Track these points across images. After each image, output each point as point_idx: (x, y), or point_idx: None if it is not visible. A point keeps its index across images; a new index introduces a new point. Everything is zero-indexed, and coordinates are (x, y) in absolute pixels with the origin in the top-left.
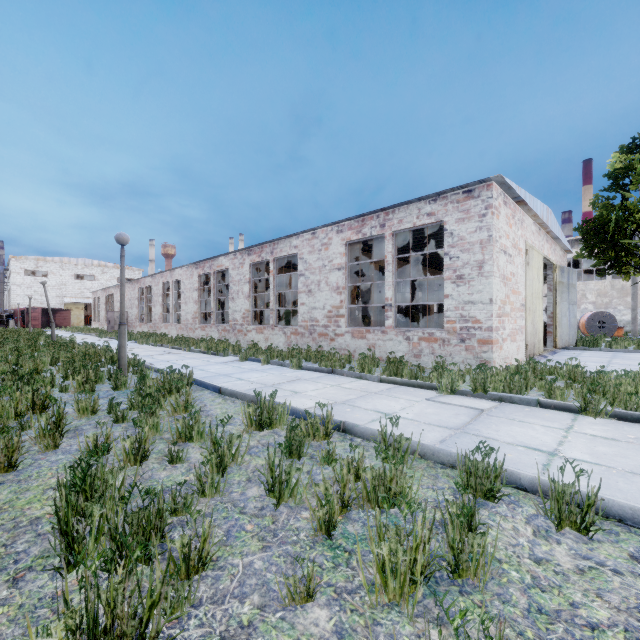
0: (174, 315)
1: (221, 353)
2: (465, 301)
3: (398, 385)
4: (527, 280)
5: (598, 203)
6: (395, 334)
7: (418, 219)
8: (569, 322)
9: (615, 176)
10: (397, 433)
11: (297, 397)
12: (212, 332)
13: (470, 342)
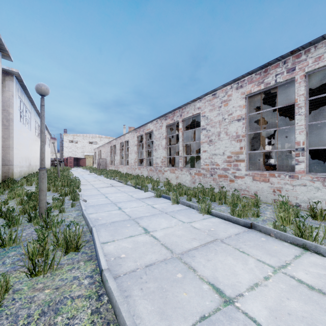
0: (125, 160)
1: (143, 188)
2: None
3: None
4: None
5: None
6: (310, 179)
7: None
8: None
9: None
10: None
11: None
12: (144, 171)
13: None
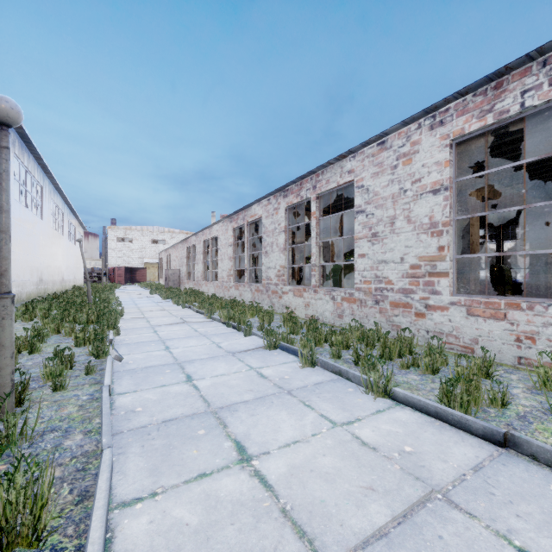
0: (212, 272)
1: (243, 328)
2: None
3: None
4: None
5: None
6: None
7: None
8: None
9: None
10: None
11: None
12: (245, 292)
13: None
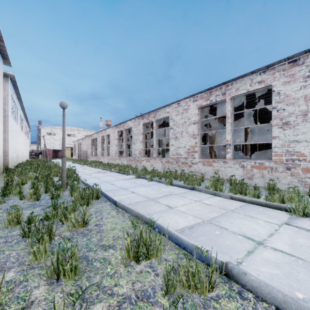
0: (106, 152)
1: (126, 173)
2: (290, 140)
3: (247, 203)
4: None
5: None
6: (233, 163)
7: (251, 86)
8: None
9: None
10: (292, 284)
11: (171, 213)
12: (124, 161)
13: (295, 170)
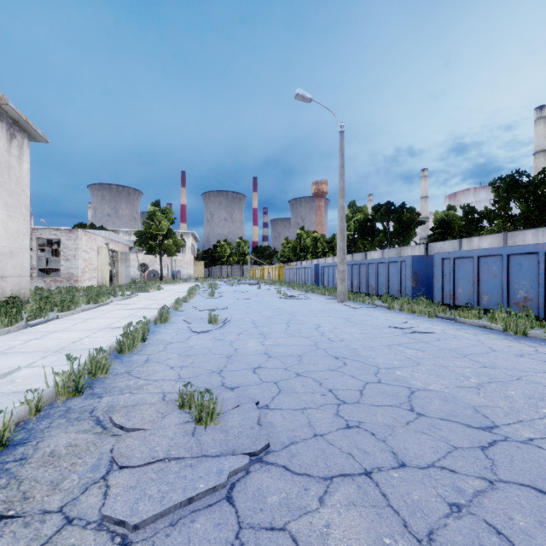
0: None
1: None
2: (69, 267)
3: None
4: (98, 259)
5: (145, 223)
6: (38, 279)
7: (50, 235)
8: (126, 274)
9: (149, 215)
10: None
11: None
12: None
13: (71, 281)
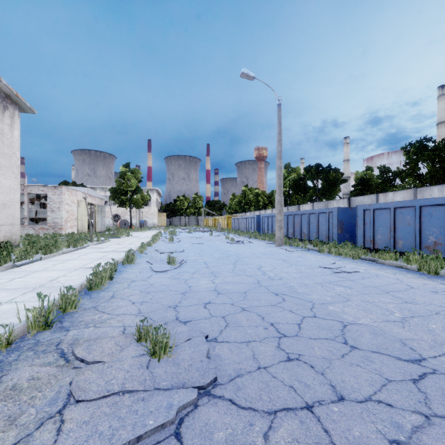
0: None
1: None
2: (54, 217)
3: None
4: (79, 211)
5: (118, 182)
6: (29, 227)
7: (38, 191)
8: (102, 223)
9: (121, 174)
10: None
11: None
12: None
13: (56, 229)
